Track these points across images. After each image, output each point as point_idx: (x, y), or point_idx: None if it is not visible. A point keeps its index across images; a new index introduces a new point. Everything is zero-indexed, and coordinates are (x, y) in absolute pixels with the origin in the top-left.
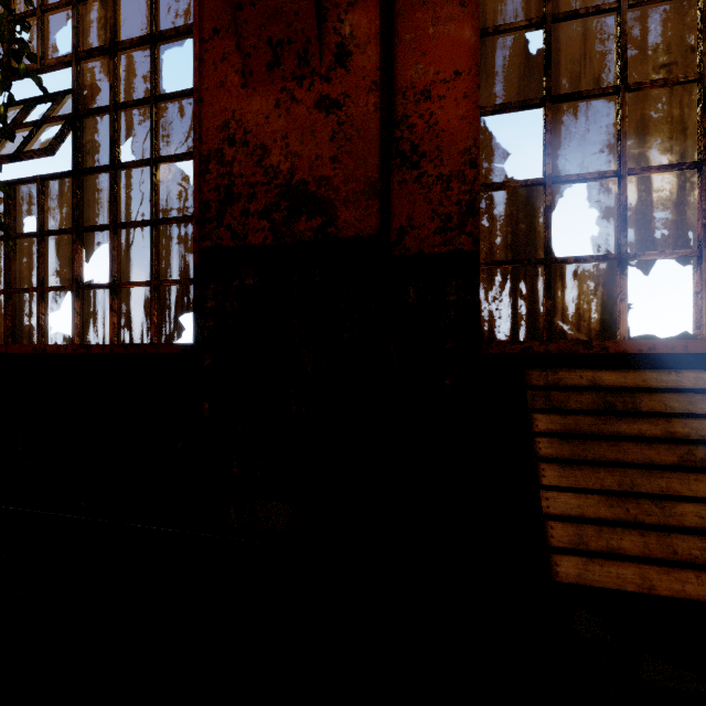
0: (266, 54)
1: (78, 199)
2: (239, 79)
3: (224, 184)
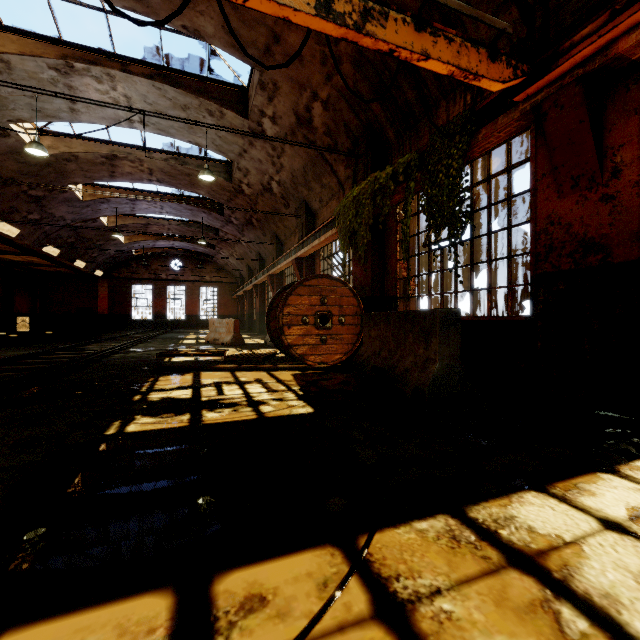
0: (570, 183)
1: (472, 250)
2: (556, 195)
3: (548, 244)
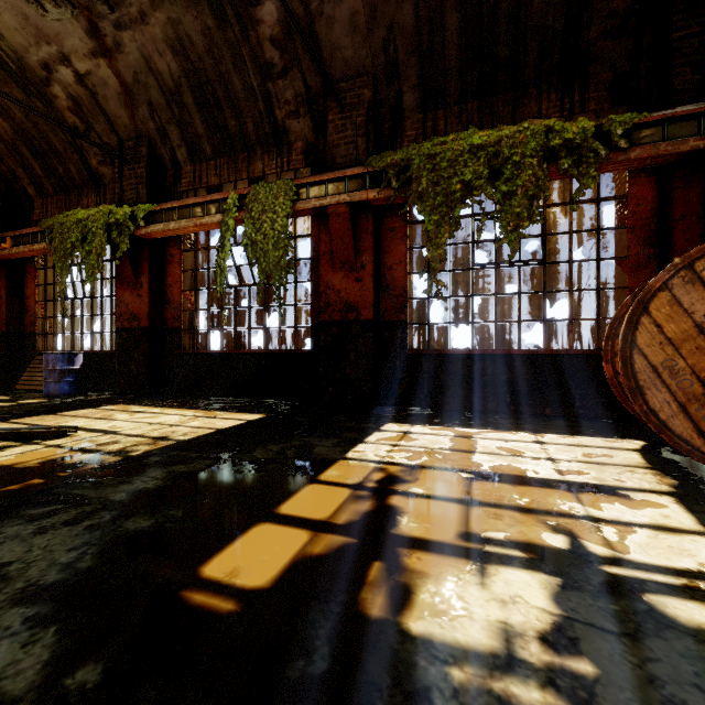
0: None
1: None
2: None
3: None
